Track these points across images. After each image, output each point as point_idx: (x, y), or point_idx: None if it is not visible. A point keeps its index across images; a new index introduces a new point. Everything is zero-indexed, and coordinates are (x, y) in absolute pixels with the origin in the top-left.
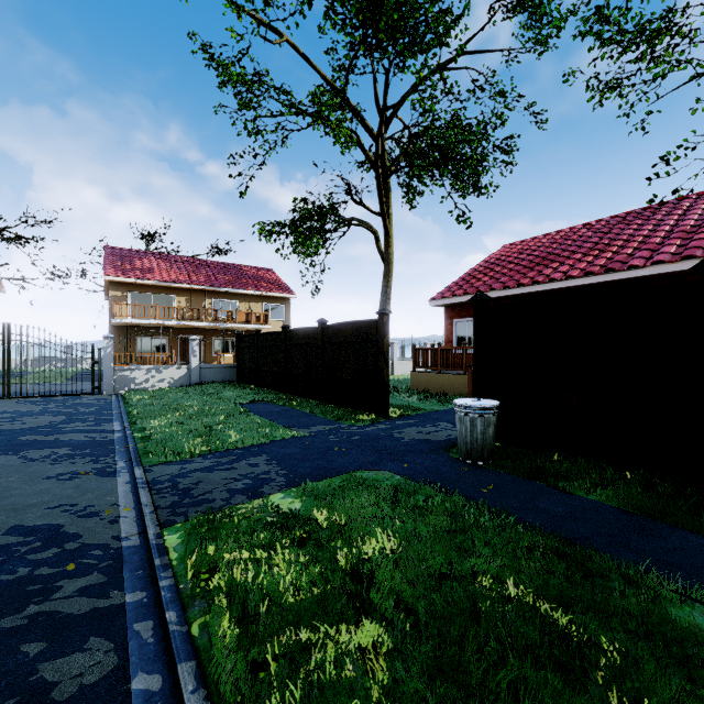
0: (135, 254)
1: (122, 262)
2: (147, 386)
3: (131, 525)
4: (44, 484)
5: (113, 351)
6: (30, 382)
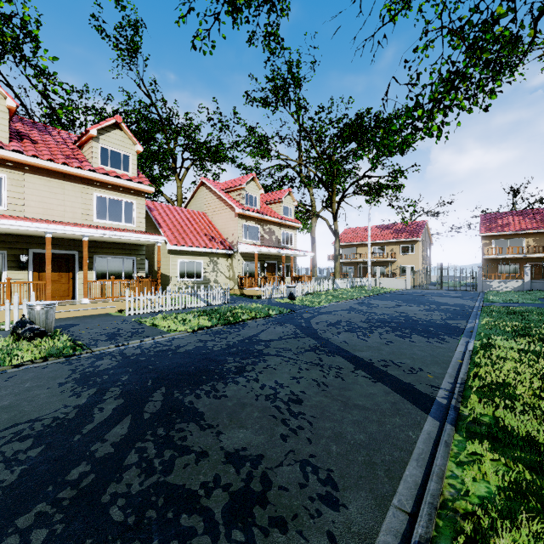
0: (498, 216)
1: (489, 223)
2: (498, 290)
3: (477, 305)
4: (460, 301)
5: (484, 272)
6: (445, 286)
